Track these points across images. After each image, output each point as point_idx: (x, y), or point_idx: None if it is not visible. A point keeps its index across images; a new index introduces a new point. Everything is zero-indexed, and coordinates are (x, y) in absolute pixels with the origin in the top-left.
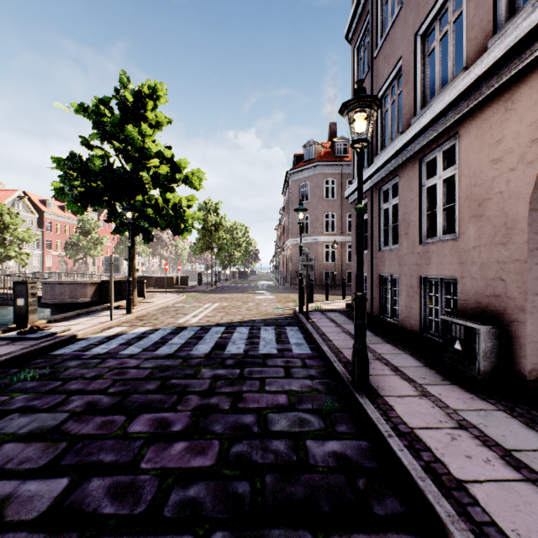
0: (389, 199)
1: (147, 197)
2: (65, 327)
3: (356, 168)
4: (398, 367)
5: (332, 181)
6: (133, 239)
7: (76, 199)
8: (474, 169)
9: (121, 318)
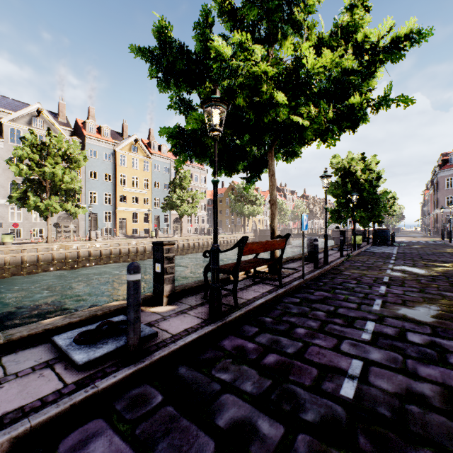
0: None
1: None
2: None
3: None
4: None
5: None
6: None
7: None
8: None
9: None
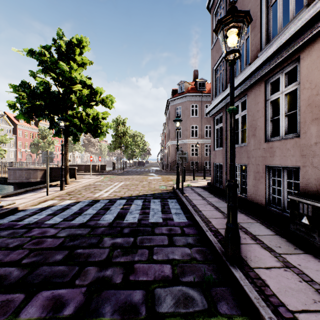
0: (239, 112)
1: (75, 112)
2: (11, 201)
3: (214, 93)
4: (256, 236)
5: (195, 106)
6: (66, 140)
7: (25, 112)
8: (316, 82)
9: (55, 193)
